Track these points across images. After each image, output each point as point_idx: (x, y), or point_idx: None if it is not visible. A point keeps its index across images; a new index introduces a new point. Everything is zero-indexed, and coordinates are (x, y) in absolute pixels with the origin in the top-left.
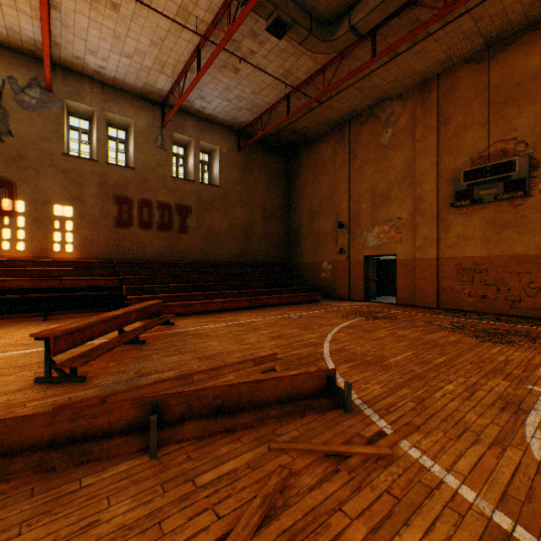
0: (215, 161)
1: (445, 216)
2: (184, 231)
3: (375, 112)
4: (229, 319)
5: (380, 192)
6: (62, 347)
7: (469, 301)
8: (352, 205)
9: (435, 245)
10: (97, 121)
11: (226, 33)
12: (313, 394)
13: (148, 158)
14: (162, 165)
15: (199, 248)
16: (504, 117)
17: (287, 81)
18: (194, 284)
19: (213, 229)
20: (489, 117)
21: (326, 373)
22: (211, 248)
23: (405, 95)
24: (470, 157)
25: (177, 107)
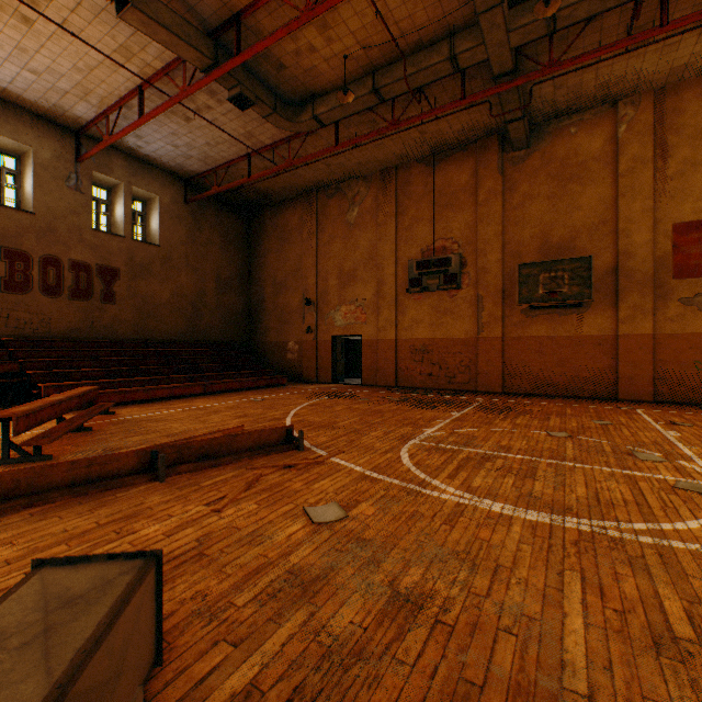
0: (153, 212)
1: (402, 301)
2: (110, 300)
3: (343, 188)
4: (183, 406)
5: (348, 271)
6: (22, 427)
7: (420, 379)
8: (321, 282)
9: (395, 327)
10: None
11: (181, 90)
12: (276, 444)
13: (56, 201)
14: (78, 212)
15: (132, 322)
16: (444, 218)
17: (249, 142)
18: (131, 368)
19: (151, 299)
20: (434, 216)
21: (287, 428)
22: (149, 323)
23: (370, 177)
24: (421, 249)
25: (104, 145)
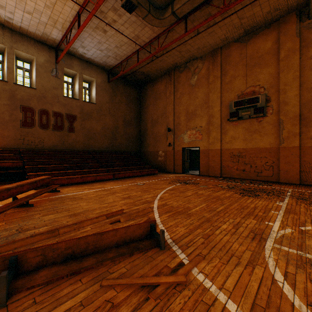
0: (93, 87)
1: (224, 126)
2: (72, 131)
3: (188, 66)
4: (98, 187)
5: (191, 111)
6: None
7: (237, 173)
8: (176, 118)
9: (220, 142)
10: (7, 54)
11: (95, 5)
12: (141, 238)
13: (46, 82)
14: (56, 88)
15: (82, 141)
16: (254, 73)
17: (137, 42)
18: (77, 164)
19: (91, 130)
20: (246, 73)
21: (150, 223)
22: (90, 142)
23: (204, 57)
24: (237, 94)
25: (65, 51)
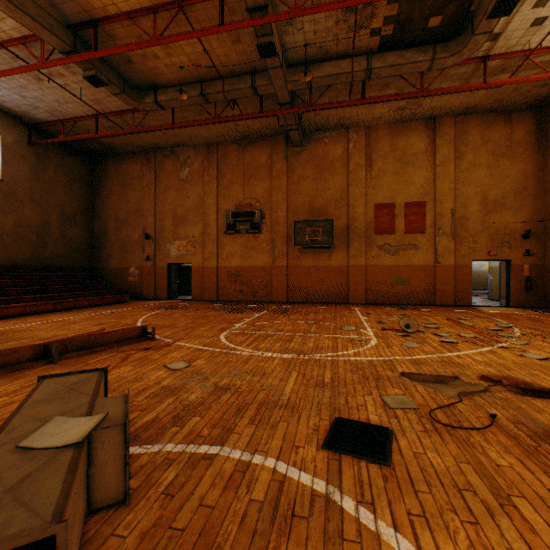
0: None
1: (222, 239)
2: None
3: (177, 152)
4: (40, 320)
5: (181, 214)
6: None
7: (235, 294)
8: (158, 221)
9: (217, 258)
10: None
11: (39, 61)
12: (135, 338)
13: None
14: None
15: None
16: (251, 184)
17: (98, 106)
18: None
19: None
20: (244, 182)
21: (143, 327)
22: None
23: (198, 147)
24: (235, 203)
25: None
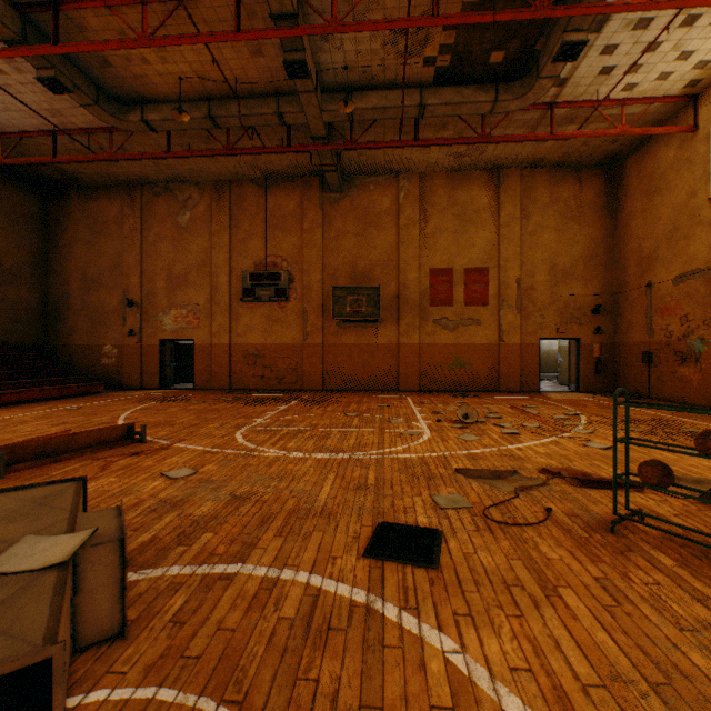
0: None
1: (237, 308)
2: None
3: (173, 189)
4: None
5: (179, 274)
6: None
7: (254, 381)
8: (147, 282)
9: (229, 333)
10: None
11: None
12: (118, 440)
13: None
14: None
15: None
16: (276, 237)
17: (57, 119)
18: None
19: None
20: (267, 234)
21: (128, 425)
22: None
23: (203, 185)
24: (255, 262)
25: None
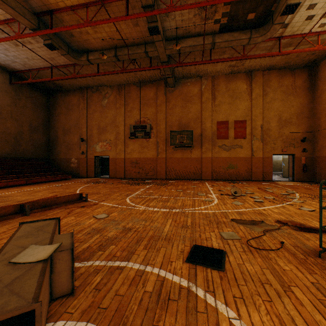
0: None
1: (127, 141)
2: None
3: (100, 89)
4: (17, 190)
5: (102, 127)
6: None
7: (135, 174)
8: (89, 131)
9: (124, 153)
10: None
11: (17, 34)
12: (76, 200)
13: None
14: None
15: None
16: (144, 109)
17: (52, 62)
18: None
19: None
20: (140, 108)
21: (80, 193)
22: None
23: (113, 87)
24: (135, 120)
25: None
